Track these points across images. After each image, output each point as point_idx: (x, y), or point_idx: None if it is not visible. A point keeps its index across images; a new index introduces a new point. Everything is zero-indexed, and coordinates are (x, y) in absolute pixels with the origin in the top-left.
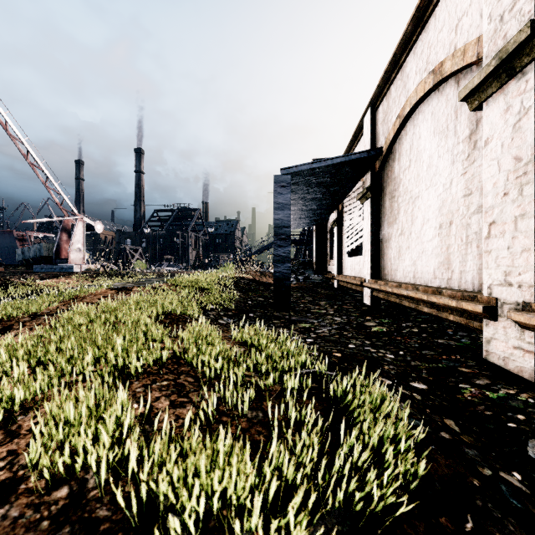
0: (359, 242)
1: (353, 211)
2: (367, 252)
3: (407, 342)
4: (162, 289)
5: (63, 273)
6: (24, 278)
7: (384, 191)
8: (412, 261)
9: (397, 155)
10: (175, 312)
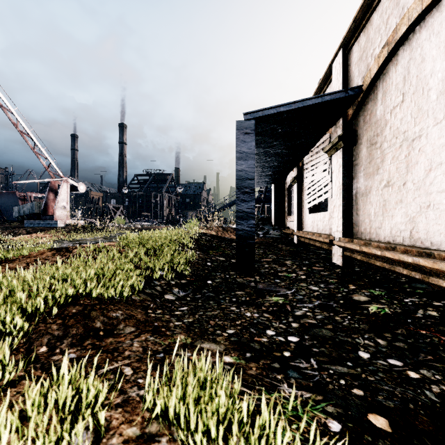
0: (323, 198)
1: (315, 167)
2: (337, 208)
3: (444, 343)
4: (106, 251)
5: (47, 228)
6: (13, 233)
7: (358, 139)
8: (408, 217)
9: (380, 94)
10: (91, 293)
